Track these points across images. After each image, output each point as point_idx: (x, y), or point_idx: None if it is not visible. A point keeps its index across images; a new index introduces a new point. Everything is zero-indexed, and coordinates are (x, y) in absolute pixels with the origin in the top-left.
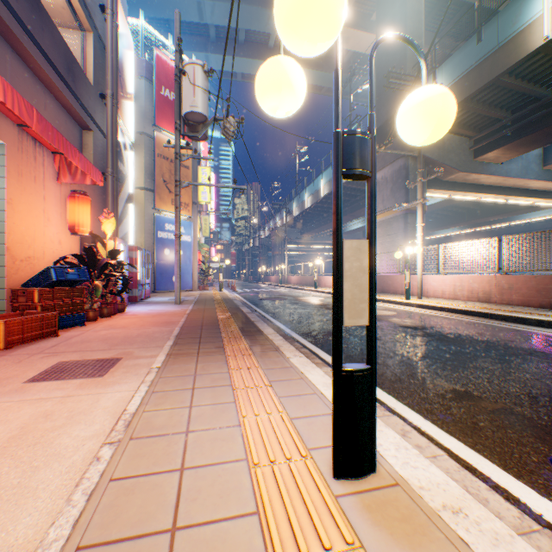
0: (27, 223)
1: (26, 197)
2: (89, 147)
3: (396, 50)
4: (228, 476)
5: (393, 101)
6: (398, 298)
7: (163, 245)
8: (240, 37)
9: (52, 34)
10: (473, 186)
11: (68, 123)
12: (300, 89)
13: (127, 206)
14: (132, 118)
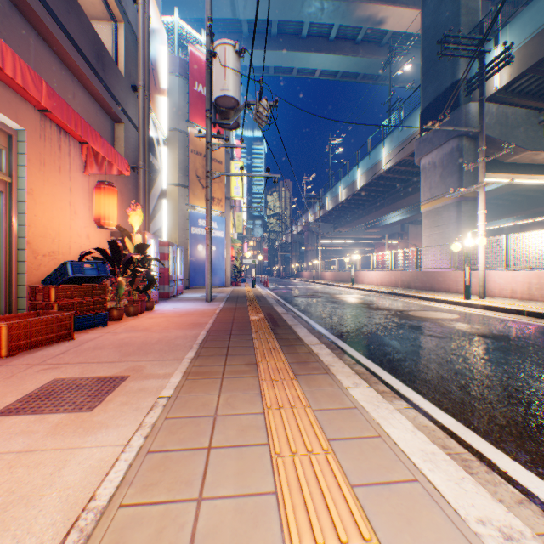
0: (50, 216)
1: (49, 188)
2: (120, 140)
3: (446, 18)
4: None
5: (443, 76)
6: (455, 298)
7: (196, 241)
8: (272, 30)
9: (79, 19)
10: (541, 167)
11: (99, 115)
12: None
13: (160, 201)
14: (165, 113)
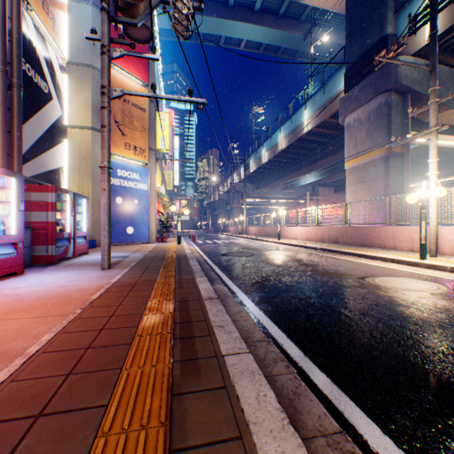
0: None
1: None
2: None
3: None
4: None
5: (370, 32)
6: (404, 256)
7: (114, 192)
8: None
9: None
10: None
11: None
12: None
13: (51, 136)
14: (63, 29)
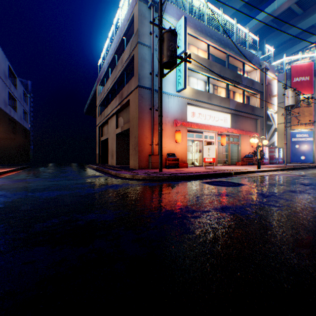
0: (243, 147)
1: (243, 142)
2: (257, 124)
3: None
4: (250, 168)
5: None
6: None
7: (294, 144)
8: None
9: (248, 108)
10: None
11: (252, 121)
12: (256, 141)
13: (272, 134)
14: (275, 104)
